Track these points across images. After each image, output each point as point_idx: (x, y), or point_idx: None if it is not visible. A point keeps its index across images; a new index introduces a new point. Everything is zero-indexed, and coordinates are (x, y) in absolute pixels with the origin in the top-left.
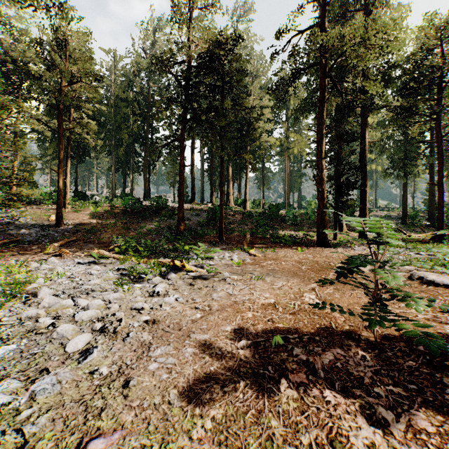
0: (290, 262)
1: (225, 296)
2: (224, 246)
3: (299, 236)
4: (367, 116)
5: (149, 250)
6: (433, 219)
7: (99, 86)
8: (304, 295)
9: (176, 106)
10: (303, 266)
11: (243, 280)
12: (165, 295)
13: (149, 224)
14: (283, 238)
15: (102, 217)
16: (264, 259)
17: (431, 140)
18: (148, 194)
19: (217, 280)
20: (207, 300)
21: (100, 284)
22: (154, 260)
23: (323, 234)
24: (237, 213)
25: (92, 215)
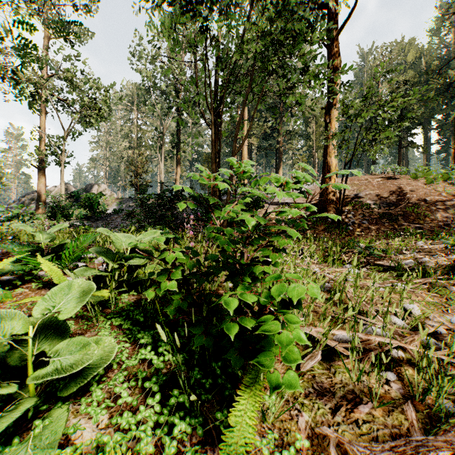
0: None
1: None
2: None
3: None
4: None
5: None
6: None
7: None
8: None
9: None
10: None
11: None
12: None
13: None
14: None
15: None
16: None
17: None
18: None
19: None
20: None
21: None
22: None
23: None
24: None
25: None
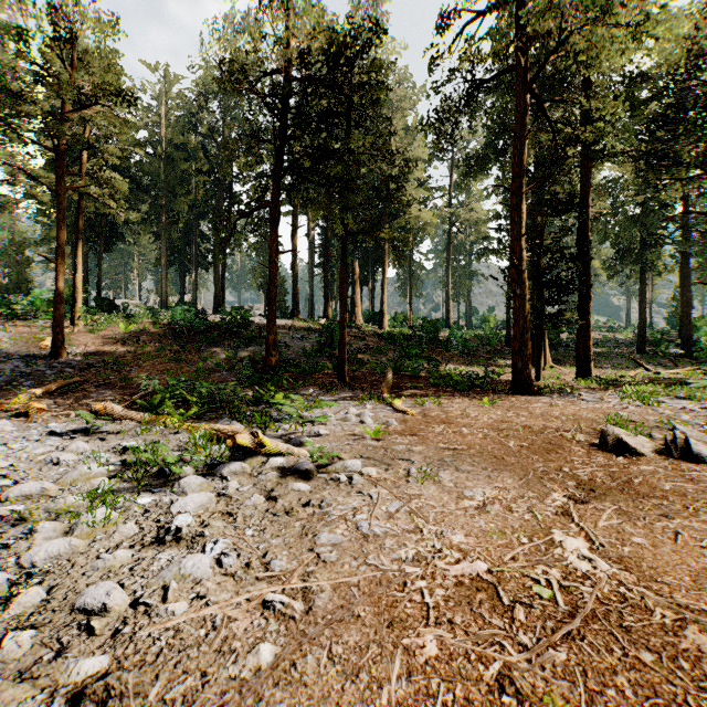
0: (479, 428)
1: (351, 542)
2: (347, 393)
3: (478, 375)
4: (590, 169)
5: (206, 402)
6: (689, 346)
7: (128, 112)
8: (555, 540)
9: (267, 159)
10: (510, 441)
11: (391, 480)
12: (194, 540)
13: (218, 353)
14: (450, 379)
15: (136, 342)
16: (424, 422)
17: (685, 216)
18: (221, 304)
19: (331, 480)
20: (301, 566)
21: (56, 496)
22: (204, 428)
23: (524, 372)
24: (369, 335)
25: (120, 337)
